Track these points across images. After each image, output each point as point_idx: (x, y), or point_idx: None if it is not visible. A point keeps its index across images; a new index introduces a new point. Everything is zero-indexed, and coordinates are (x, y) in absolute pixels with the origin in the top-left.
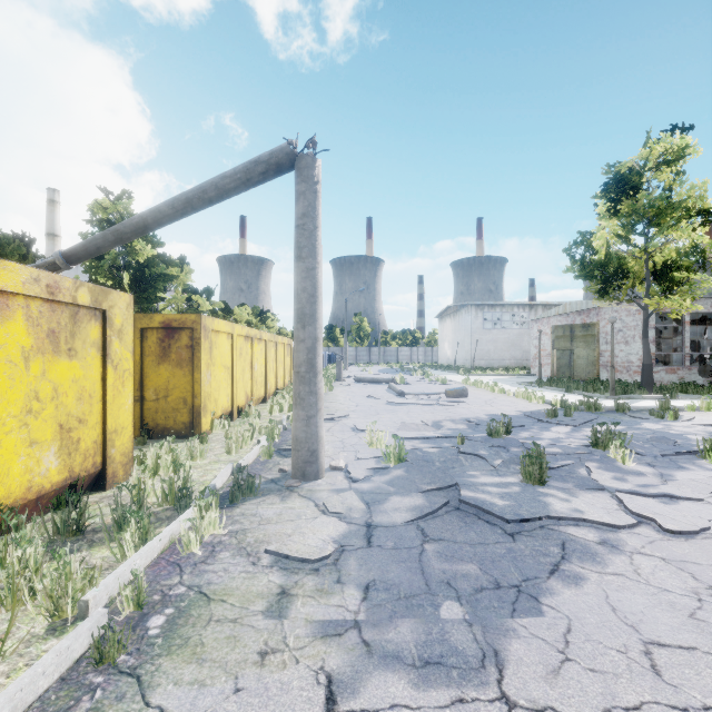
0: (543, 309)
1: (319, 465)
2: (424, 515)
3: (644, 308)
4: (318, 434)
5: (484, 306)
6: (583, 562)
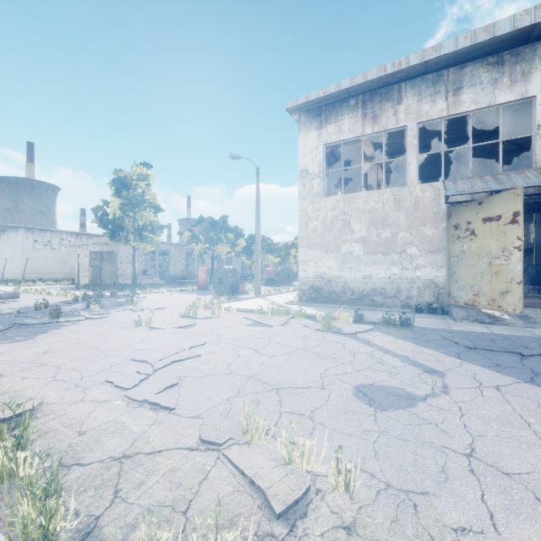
0: (87, 237)
1: None
2: (3, 330)
3: (133, 247)
4: None
5: (35, 230)
6: (64, 326)
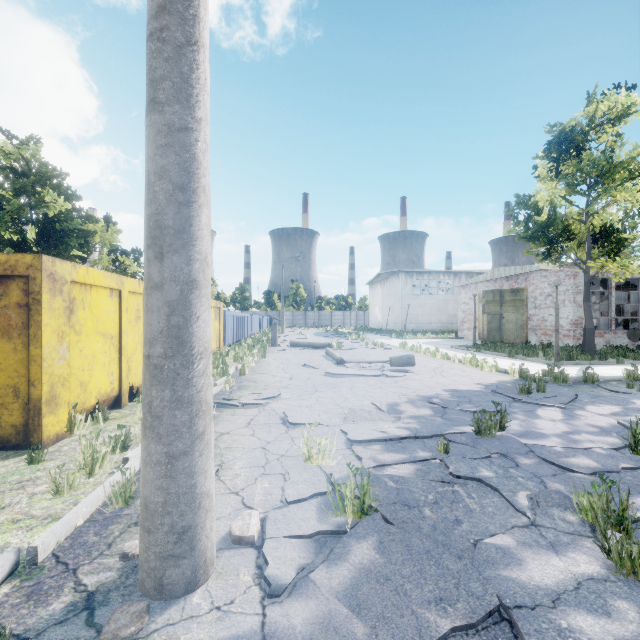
0: (466, 277)
1: (199, 556)
2: None
3: (586, 271)
4: (196, 490)
5: (413, 273)
6: None
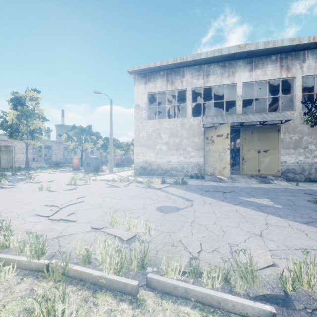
0: None
1: None
2: None
3: (26, 143)
4: None
5: None
6: None
